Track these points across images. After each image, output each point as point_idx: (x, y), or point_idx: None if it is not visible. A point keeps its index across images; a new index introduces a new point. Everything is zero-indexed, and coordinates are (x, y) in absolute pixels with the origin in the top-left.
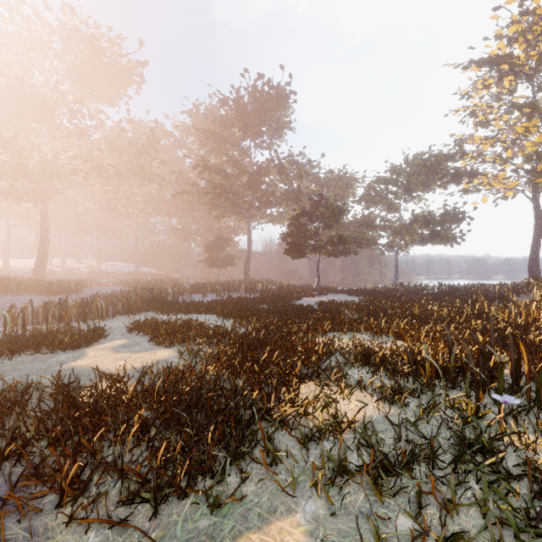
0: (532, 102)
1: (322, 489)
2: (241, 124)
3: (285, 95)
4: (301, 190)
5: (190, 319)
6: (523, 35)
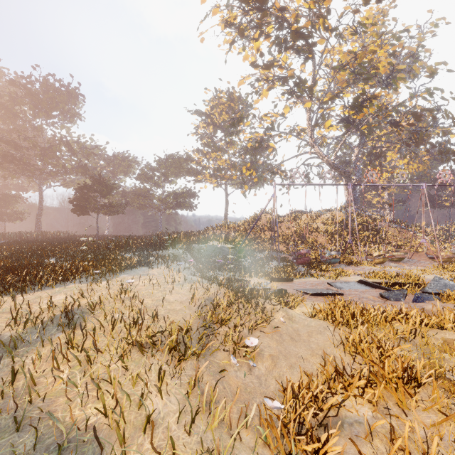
0: (214, 144)
1: (57, 256)
2: (33, 106)
3: (75, 94)
4: (88, 167)
5: (1, 245)
6: (216, 108)
